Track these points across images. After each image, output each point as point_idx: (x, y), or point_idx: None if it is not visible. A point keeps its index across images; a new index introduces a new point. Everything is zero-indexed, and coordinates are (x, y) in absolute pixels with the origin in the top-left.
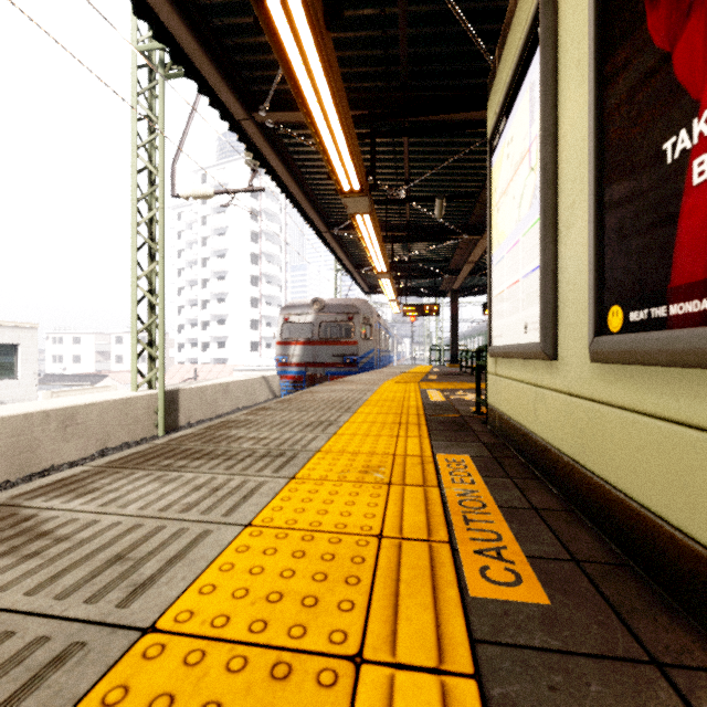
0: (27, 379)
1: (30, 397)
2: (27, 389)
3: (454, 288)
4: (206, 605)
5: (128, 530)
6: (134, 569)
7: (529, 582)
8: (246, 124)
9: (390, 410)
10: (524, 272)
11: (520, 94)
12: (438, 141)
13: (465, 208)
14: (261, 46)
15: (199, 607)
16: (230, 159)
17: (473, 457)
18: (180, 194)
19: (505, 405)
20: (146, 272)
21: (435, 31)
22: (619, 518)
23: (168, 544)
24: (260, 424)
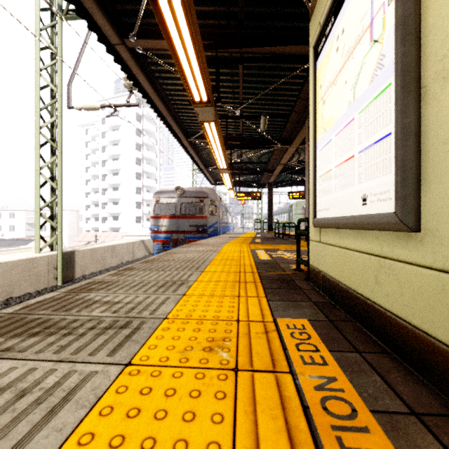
0: None
1: None
2: None
3: (270, 182)
4: None
5: None
6: None
7: None
8: (120, 48)
9: (231, 268)
10: (362, 146)
11: None
12: (263, 73)
13: (280, 125)
14: None
15: None
16: (121, 94)
17: (311, 322)
18: (74, 106)
19: (332, 269)
20: (47, 163)
21: None
22: None
23: None
24: (120, 285)
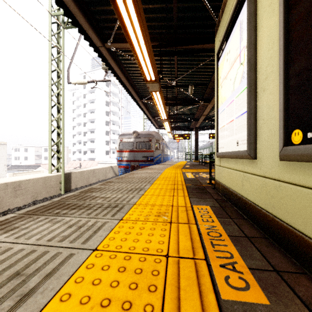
0: (1, 167)
1: (3, 176)
2: (1, 172)
3: (196, 127)
4: (62, 310)
5: (27, 254)
6: (24, 282)
7: (254, 287)
8: (102, 49)
9: (169, 182)
10: (236, 115)
11: (234, 28)
12: (190, 59)
13: (202, 90)
14: (108, 11)
15: (58, 311)
16: (96, 69)
17: (211, 207)
18: (71, 82)
19: (225, 181)
20: (55, 118)
21: (190, 5)
22: (298, 246)
23: (48, 263)
24: (107, 190)
